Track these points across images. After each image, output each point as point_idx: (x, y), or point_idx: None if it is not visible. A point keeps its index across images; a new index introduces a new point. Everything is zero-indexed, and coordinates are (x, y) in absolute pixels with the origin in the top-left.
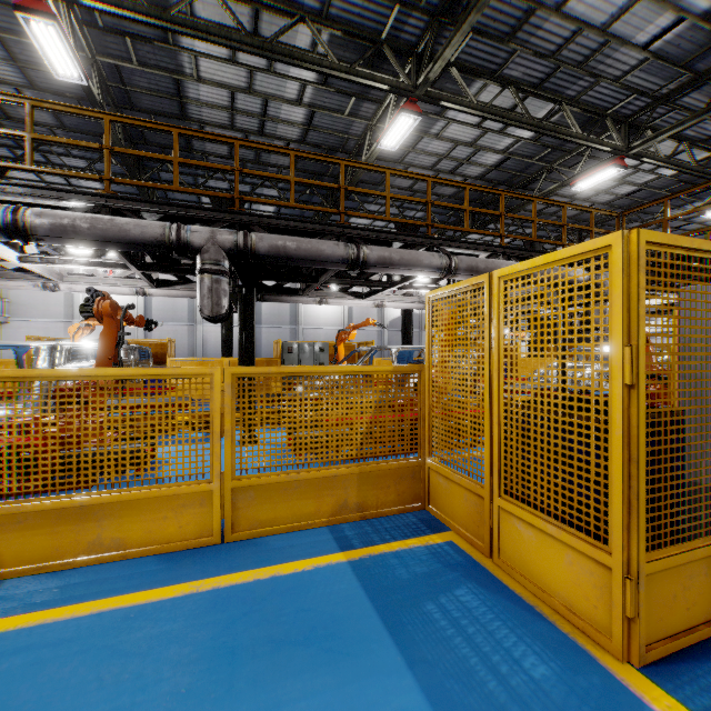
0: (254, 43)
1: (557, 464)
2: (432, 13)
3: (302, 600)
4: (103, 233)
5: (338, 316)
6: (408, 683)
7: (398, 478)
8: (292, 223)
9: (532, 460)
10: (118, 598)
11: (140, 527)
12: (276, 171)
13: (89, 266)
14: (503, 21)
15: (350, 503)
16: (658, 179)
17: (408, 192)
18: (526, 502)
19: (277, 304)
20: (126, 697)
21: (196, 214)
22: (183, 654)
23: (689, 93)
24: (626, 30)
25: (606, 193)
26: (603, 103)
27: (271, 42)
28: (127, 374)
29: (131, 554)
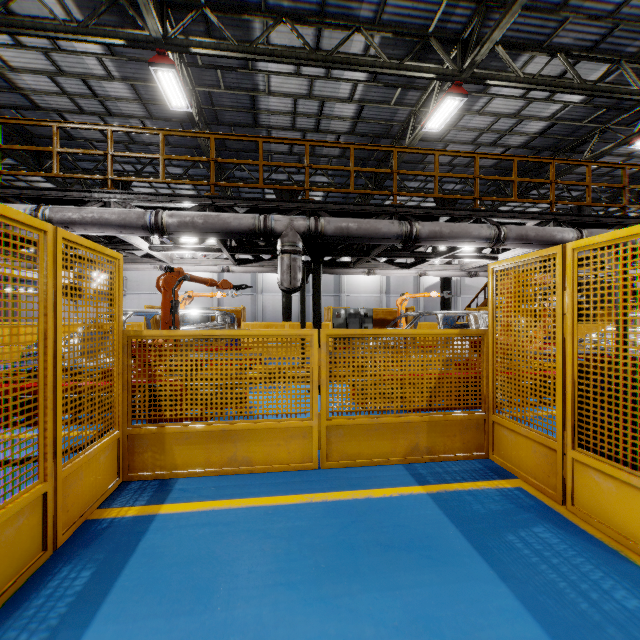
0: (318, 58)
1: None
2: (479, 1)
3: (396, 518)
4: (212, 226)
5: (376, 284)
6: (504, 592)
7: (463, 428)
8: (352, 207)
9: (612, 417)
10: (256, 499)
11: (261, 450)
12: (327, 161)
13: (194, 251)
14: None
15: (421, 447)
16: None
17: (447, 167)
18: (604, 456)
19: (323, 275)
20: (284, 564)
21: (276, 206)
22: (315, 543)
23: None
24: None
25: None
26: None
27: (332, 54)
28: (253, 334)
29: (256, 470)
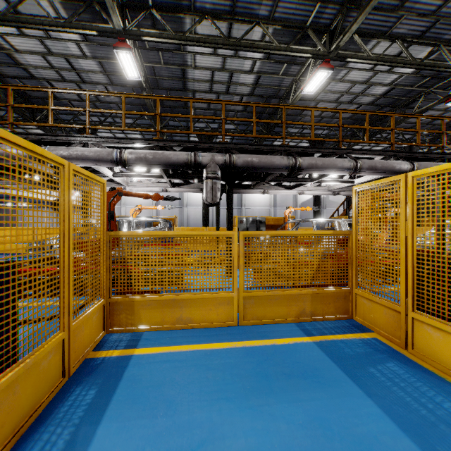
0: (230, 43)
1: None
2: (342, 3)
3: (294, 357)
4: (159, 160)
5: (267, 200)
6: (370, 403)
7: (335, 298)
8: (254, 147)
9: (439, 289)
10: (198, 345)
11: (199, 313)
12: (233, 114)
13: (144, 177)
14: None
15: (306, 311)
16: None
17: (317, 118)
18: (434, 315)
19: None
20: (222, 386)
21: (202, 146)
22: (241, 373)
23: None
24: None
25: None
26: None
27: (239, 40)
28: (193, 234)
29: (195, 326)
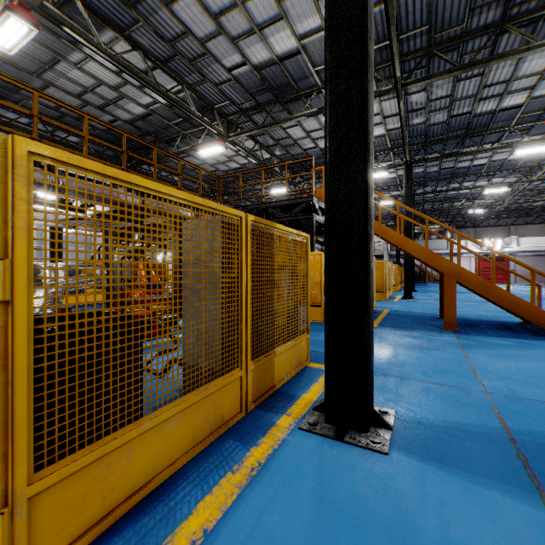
0: None
1: None
2: None
3: None
4: None
5: None
6: None
7: None
8: None
9: None
10: None
11: None
12: None
13: None
14: None
15: None
16: (250, 164)
17: (56, 112)
18: None
19: None
20: None
21: None
22: None
23: (256, 114)
24: (216, 51)
25: (223, 164)
26: (212, 99)
27: None
28: None
29: None
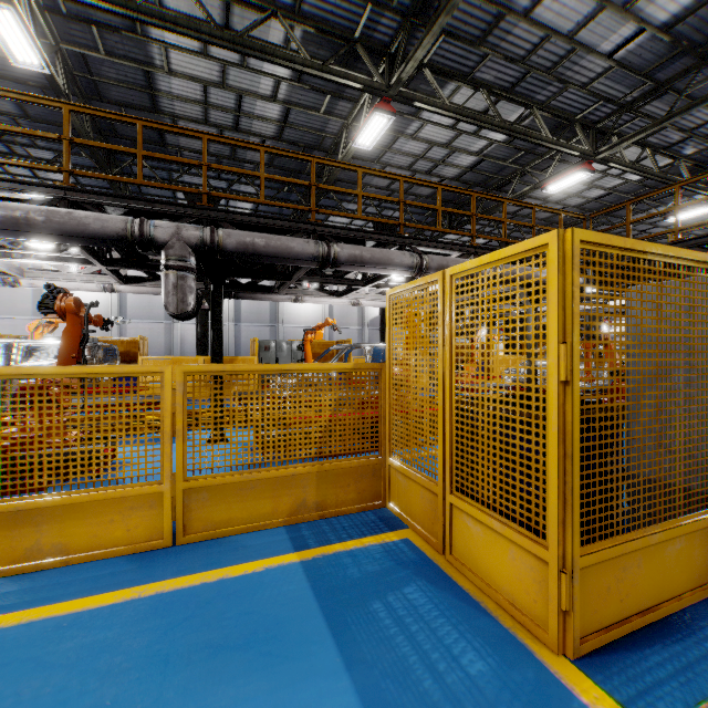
0: (225, 37)
1: (502, 461)
2: (404, 14)
3: (248, 603)
4: (61, 227)
5: (318, 314)
6: (343, 685)
7: (358, 476)
8: (262, 220)
9: (480, 457)
10: (53, 606)
11: (84, 531)
12: (252, 168)
13: (50, 260)
14: (474, 25)
15: (309, 502)
16: (625, 184)
17: (386, 192)
18: (474, 499)
19: (256, 302)
20: None
21: (161, 209)
22: (114, 664)
23: (652, 102)
24: (591, 38)
25: (576, 197)
26: (572, 109)
27: (242, 36)
28: (69, 373)
29: (74, 560)
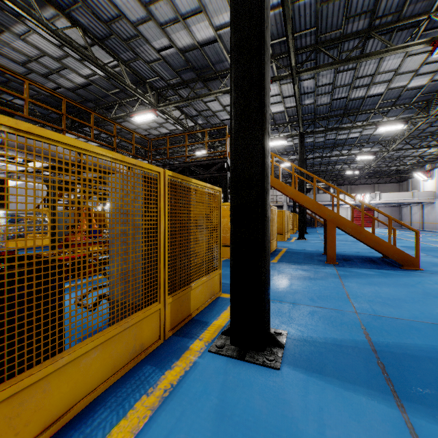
0: None
1: None
2: None
3: None
4: None
5: None
6: None
7: None
8: None
9: None
10: None
11: None
12: None
13: None
14: None
15: None
16: (177, 130)
17: (2, 77)
18: None
19: None
20: None
21: None
22: None
23: (182, 89)
24: (147, 34)
25: (155, 130)
26: (144, 74)
27: None
28: None
29: None
